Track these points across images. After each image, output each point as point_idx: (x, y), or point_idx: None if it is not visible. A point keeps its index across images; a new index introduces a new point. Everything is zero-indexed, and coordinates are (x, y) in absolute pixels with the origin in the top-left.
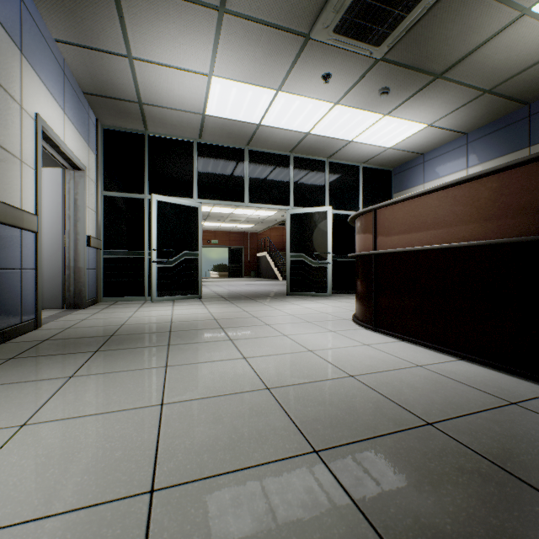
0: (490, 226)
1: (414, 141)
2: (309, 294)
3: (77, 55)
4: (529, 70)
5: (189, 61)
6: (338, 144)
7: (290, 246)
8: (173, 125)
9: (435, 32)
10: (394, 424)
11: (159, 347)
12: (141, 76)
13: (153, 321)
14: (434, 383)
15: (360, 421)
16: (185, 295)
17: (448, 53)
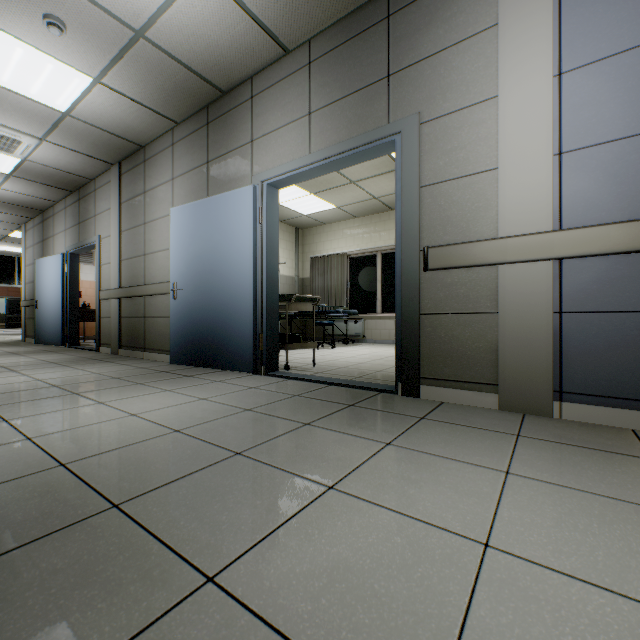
0: None
1: None
2: None
3: None
4: None
5: None
6: None
7: None
8: None
9: None
10: None
11: None
12: None
13: None
14: None
15: None
16: None
17: None
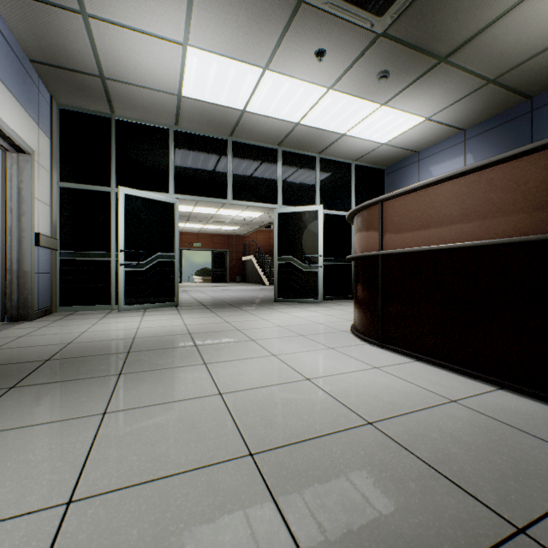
0: (544, 217)
1: (410, 136)
2: (299, 300)
3: (14, 6)
4: (537, 57)
5: (158, 24)
6: (331, 137)
7: (278, 248)
8: (144, 108)
9: (445, 2)
10: (465, 534)
11: (105, 378)
12: (101, 41)
13: (111, 337)
14: (487, 433)
15: (408, 530)
16: (159, 302)
17: (456, 31)
